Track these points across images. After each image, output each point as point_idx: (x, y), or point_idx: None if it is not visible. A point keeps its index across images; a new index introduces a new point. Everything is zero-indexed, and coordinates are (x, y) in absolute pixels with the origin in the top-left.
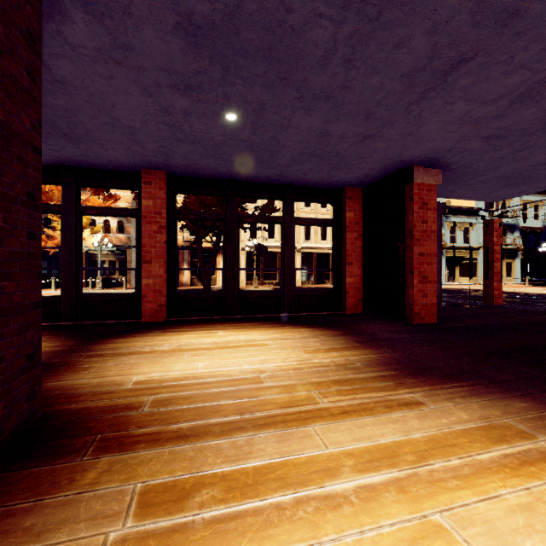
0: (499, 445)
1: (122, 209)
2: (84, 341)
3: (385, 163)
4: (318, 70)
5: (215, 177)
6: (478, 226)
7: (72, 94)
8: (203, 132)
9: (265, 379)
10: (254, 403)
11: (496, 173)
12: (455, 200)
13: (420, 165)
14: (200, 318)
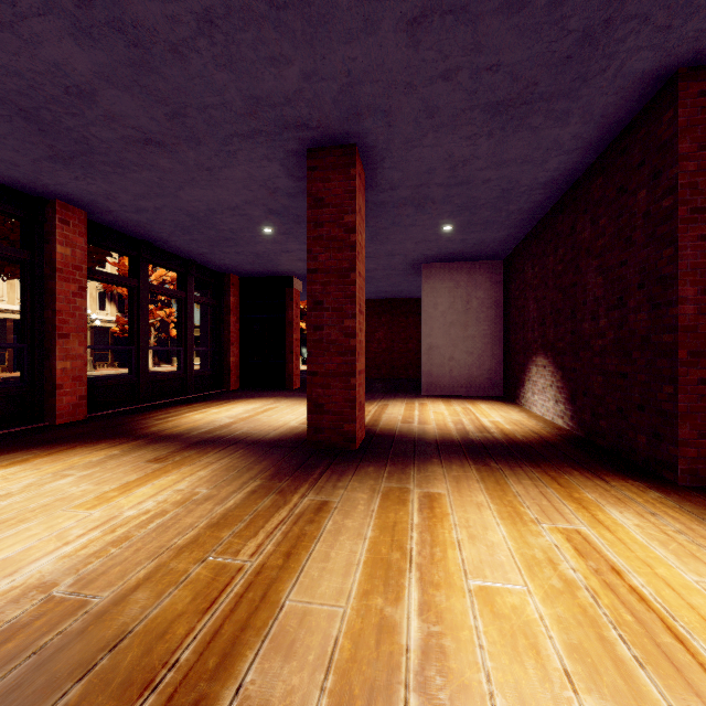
0: (415, 404)
1: (7, 248)
2: (125, 437)
3: (283, 271)
4: None
5: (134, 234)
6: None
7: (195, 172)
8: (223, 222)
9: None
10: None
11: None
12: None
13: (296, 276)
14: (117, 411)
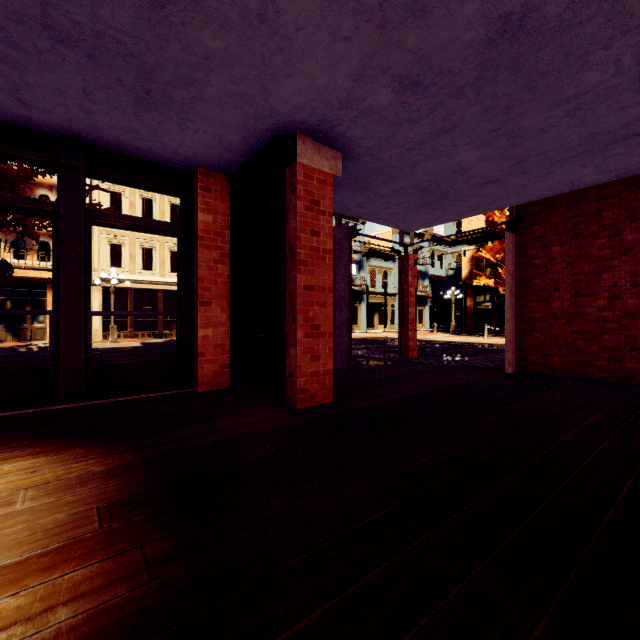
0: None
1: None
2: None
3: (244, 112)
4: None
5: None
6: (395, 271)
7: None
8: None
9: None
10: None
11: (413, 179)
12: (375, 242)
13: (307, 133)
14: None
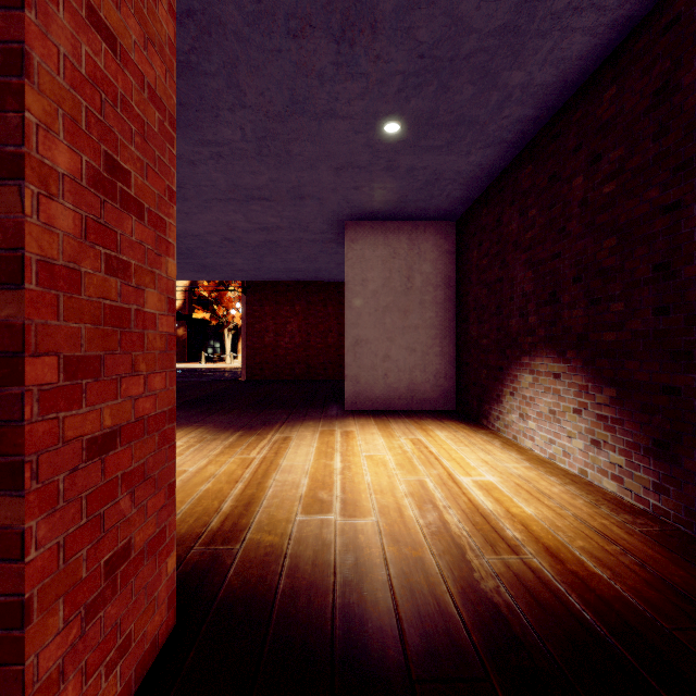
0: (335, 435)
1: None
2: None
3: None
4: (192, 142)
5: None
6: None
7: None
8: None
9: (180, 468)
10: (226, 476)
11: (202, 261)
12: None
13: None
14: None
